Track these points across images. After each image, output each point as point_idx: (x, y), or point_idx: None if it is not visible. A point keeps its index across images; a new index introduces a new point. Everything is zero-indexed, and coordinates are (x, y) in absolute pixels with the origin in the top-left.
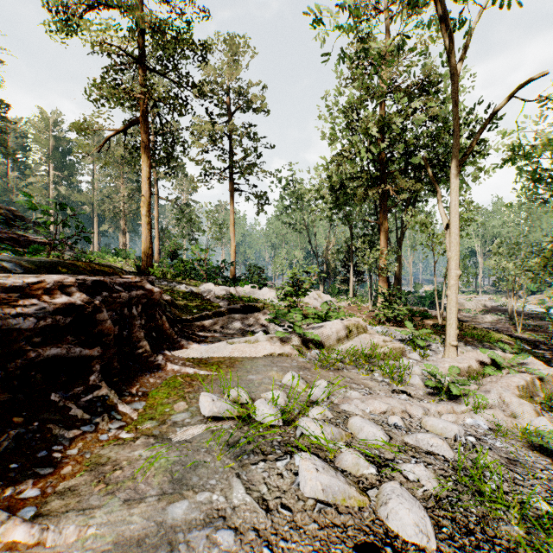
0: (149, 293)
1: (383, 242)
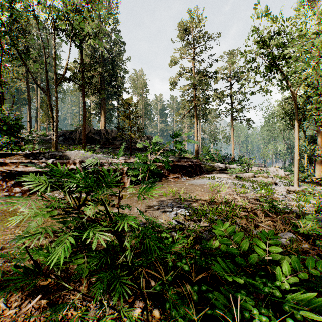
0: (199, 163)
1: (318, 141)
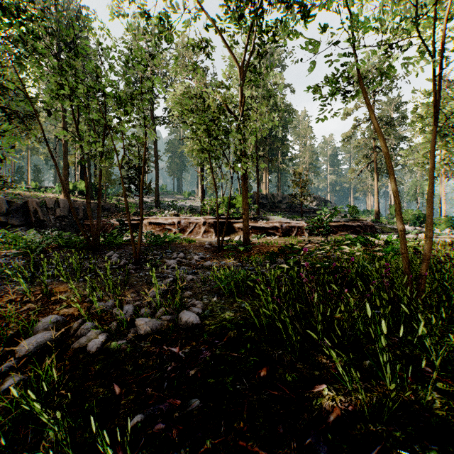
0: (371, 224)
1: None
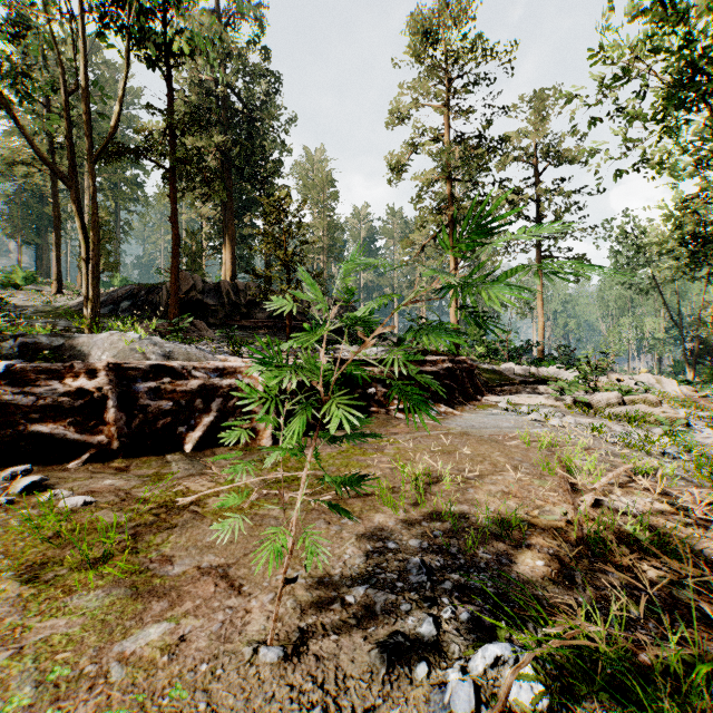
0: (470, 366)
1: None
